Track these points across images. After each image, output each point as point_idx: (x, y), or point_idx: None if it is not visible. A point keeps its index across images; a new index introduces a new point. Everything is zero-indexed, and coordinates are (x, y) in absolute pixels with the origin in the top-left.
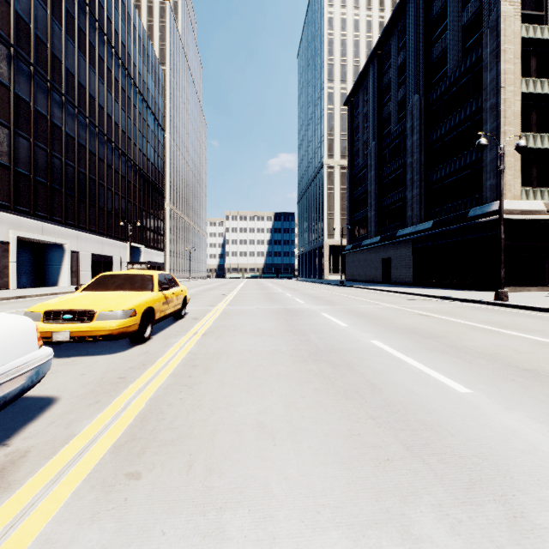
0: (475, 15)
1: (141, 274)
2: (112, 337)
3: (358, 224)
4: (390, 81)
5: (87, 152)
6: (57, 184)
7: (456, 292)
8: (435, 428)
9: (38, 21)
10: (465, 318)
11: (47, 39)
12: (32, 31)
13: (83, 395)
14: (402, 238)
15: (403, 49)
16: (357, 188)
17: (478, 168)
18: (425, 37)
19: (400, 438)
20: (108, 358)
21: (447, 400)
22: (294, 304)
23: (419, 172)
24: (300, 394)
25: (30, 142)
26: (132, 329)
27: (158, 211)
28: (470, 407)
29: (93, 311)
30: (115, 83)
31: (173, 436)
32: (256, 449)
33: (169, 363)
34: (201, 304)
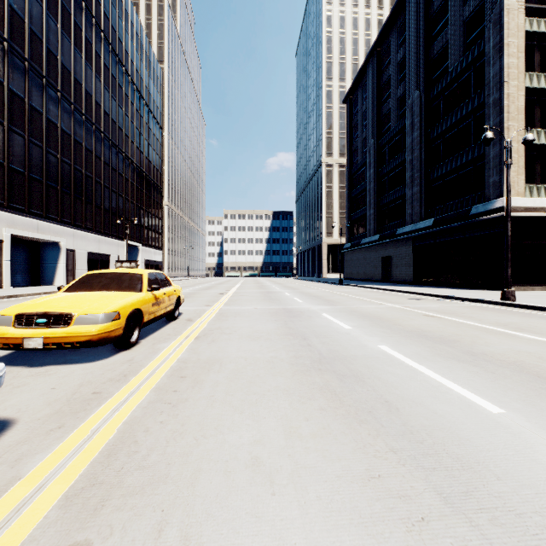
0: (477, 8)
1: (130, 273)
2: (92, 343)
3: (357, 222)
4: (390, 78)
5: (83, 149)
6: (53, 181)
7: (459, 291)
8: (474, 466)
9: (33, 16)
10: (474, 319)
11: (42, 34)
12: (26, 26)
13: (46, 417)
14: (402, 237)
15: (403, 45)
16: (356, 186)
17: (480, 165)
18: (426, 32)
19: (432, 483)
20: (86, 367)
21: (479, 424)
22: (293, 303)
23: (419, 170)
24: (303, 415)
25: (24, 139)
26: (115, 334)
27: (156, 209)
28: (510, 435)
29: (70, 315)
30: (112, 80)
31: (144, 479)
32: (249, 500)
33: (154, 373)
34: (196, 304)
